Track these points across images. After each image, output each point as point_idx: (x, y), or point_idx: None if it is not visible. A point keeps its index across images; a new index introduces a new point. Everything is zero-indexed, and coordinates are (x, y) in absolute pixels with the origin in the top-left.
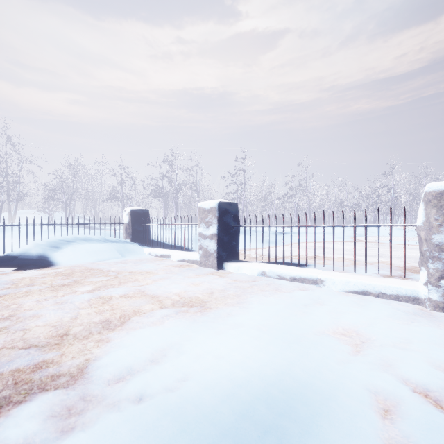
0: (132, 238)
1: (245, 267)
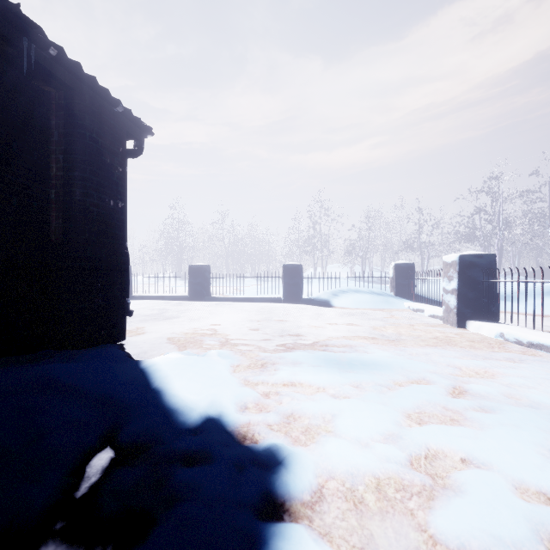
0: (396, 291)
1: (485, 326)
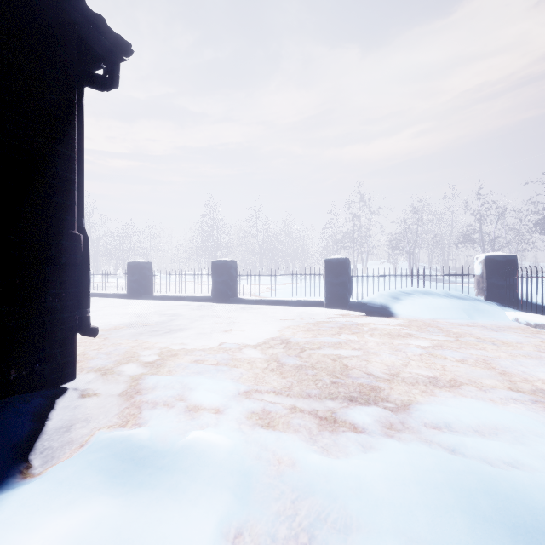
0: (487, 295)
1: None
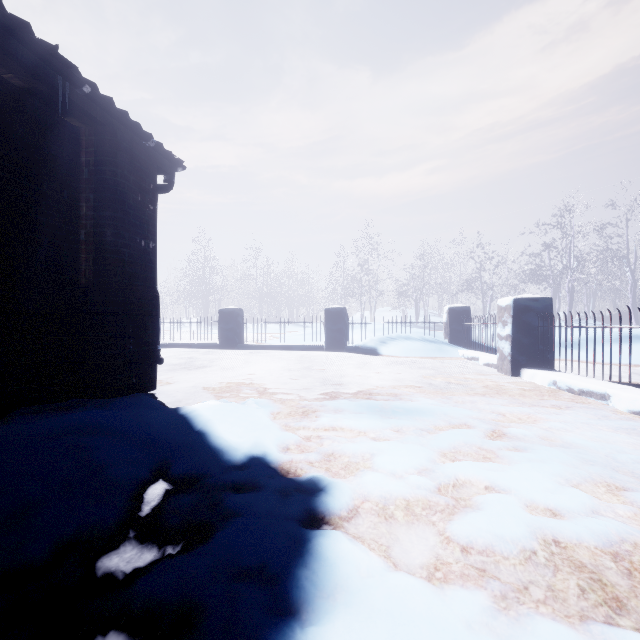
0: (450, 338)
1: (539, 374)
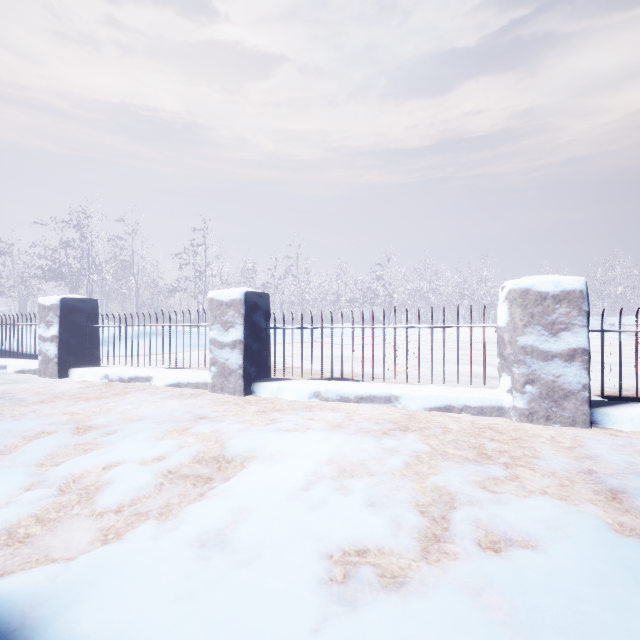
0: None
1: (91, 371)
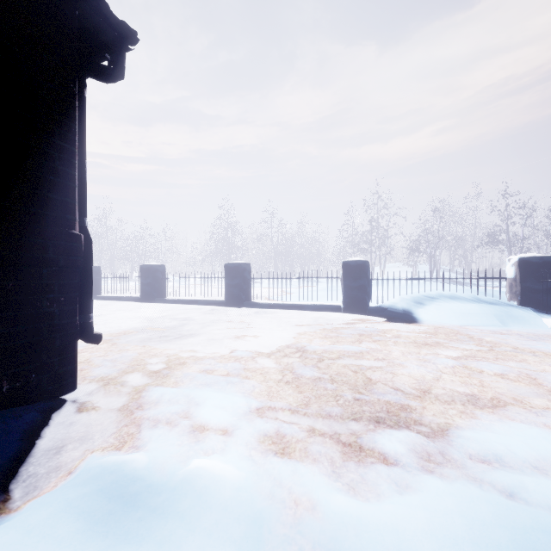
0: (521, 300)
1: None
